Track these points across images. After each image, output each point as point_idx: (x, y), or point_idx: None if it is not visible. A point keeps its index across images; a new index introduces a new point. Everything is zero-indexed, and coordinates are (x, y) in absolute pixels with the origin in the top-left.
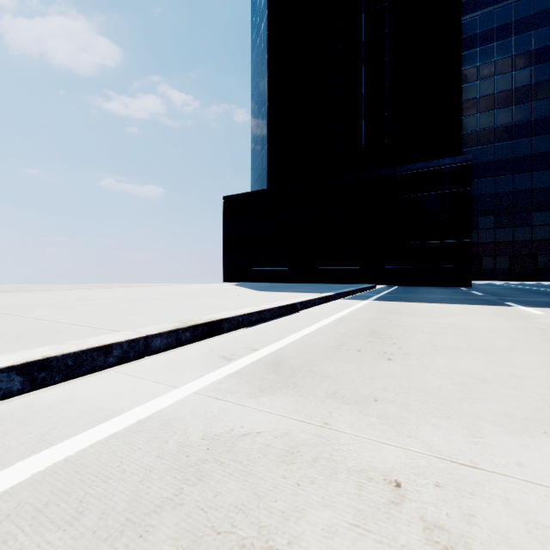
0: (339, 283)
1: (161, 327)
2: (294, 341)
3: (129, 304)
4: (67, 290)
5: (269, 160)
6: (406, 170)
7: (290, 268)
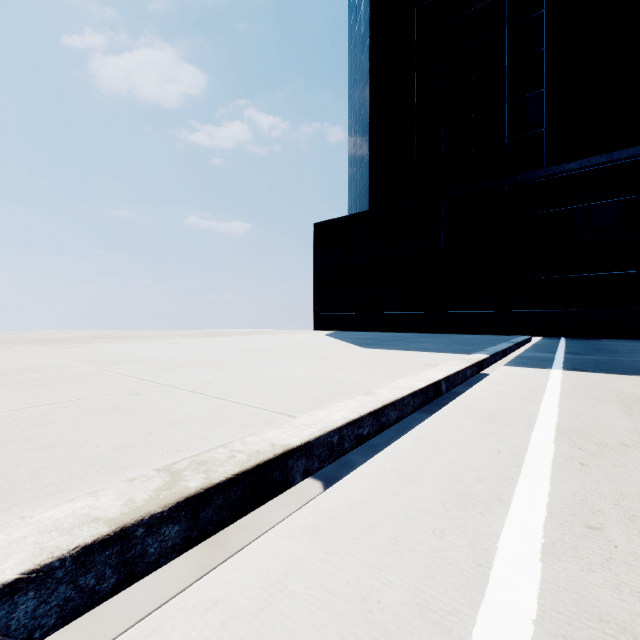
0: (469, 332)
1: (72, 522)
2: (544, 610)
3: (149, 376)
4: (114, 343)
5: (371, 173)
6: (575, 168)
7: (400, 312)
